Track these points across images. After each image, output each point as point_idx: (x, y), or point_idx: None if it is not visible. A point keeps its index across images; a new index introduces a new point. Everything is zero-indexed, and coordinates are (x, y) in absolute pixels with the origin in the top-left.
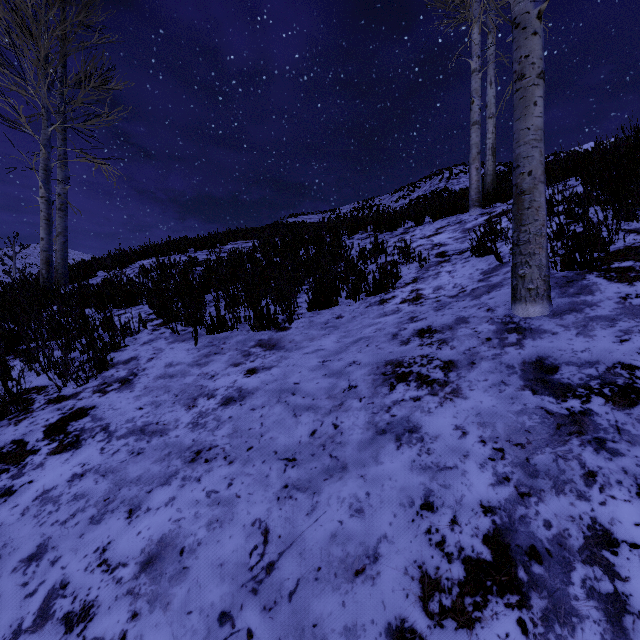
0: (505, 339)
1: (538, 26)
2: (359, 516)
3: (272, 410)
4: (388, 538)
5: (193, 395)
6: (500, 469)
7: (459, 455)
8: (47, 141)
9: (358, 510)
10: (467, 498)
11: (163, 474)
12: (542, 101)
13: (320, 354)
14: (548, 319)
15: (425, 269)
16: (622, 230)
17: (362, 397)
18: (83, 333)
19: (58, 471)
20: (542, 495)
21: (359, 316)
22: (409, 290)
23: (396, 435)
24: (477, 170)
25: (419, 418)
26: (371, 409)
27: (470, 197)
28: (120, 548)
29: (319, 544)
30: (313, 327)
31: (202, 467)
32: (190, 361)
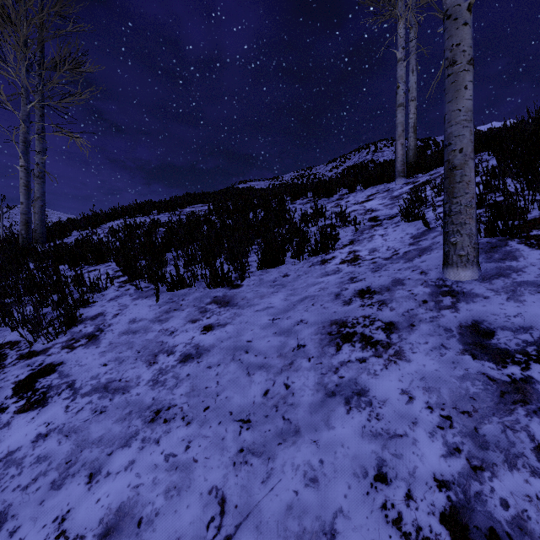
0: (440, 302)
1: (468, 17)
2: (314, 486)
3: (227, 368)
4: (344, 512)
5: (154, 351)
6: (450, 439)
7: (408, 422)
8: (26, 117)
9: (312, 479)
10: (420, 470)
11: (124, 435)
12: (472, 85)
13: (270, 312)
14: (478, 283)
15: (360, 232)
16: (537, 201)
17: (311, 357)
18: (55, 290)
19: (23, 431)
20: (495, 470)
21: (303, 275)
22: (347, 251)
23: (345, 398)
24: (402, 145)
25: (366, 380)
26: (320, 369)
27: (396, 168)
28: (79, 517)
29: (275, 516)
30: (263, 285)
31: (161, 428)
32: (152, 317)
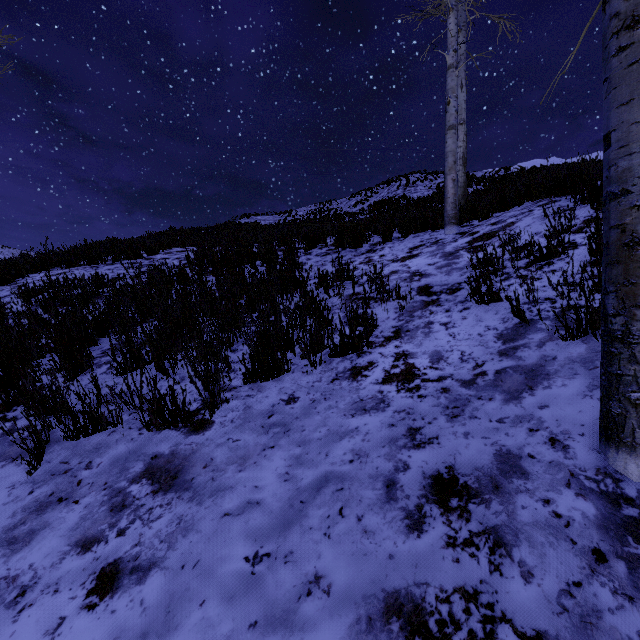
0: None
1: None
2: None
3: None
4: None
5: None
6: None
7: None
8: None
9: None
10: None
11: None
12: None
13: (252, 523)
14: None
15: (408, 313)
16: None
17: None
18: None
19: None
20: None
21: (321, 401)
22: (393, 353)
23: None
24: (454, 182)
25: None
26: None
27: (446, 212)
28: None
29: None
30: (249, 424)
31: None
32: None
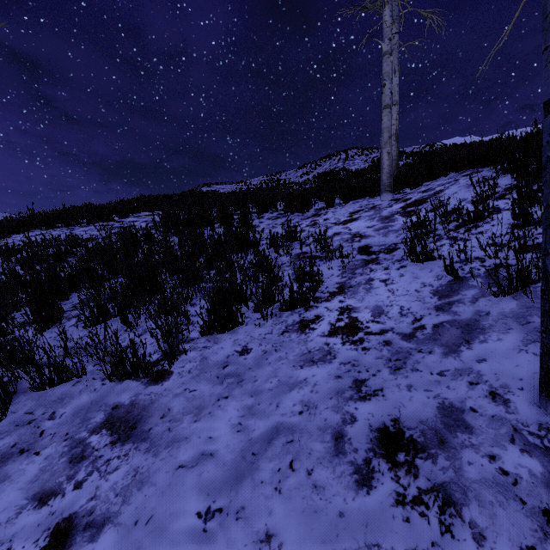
0: None
1: None
2: None
3: None
4: None
5: None
6: None
7: None
8: None
9: None
10: None
11: None
12: None
13: (205, 476)
14: None
15: (350, 271)
16: None
17: None
18: None
19: None
20: None
21: (272, 352)
22: (337, 308)
23: None
24: (389, 154)
25: None
26: None
27: (382, 181)
28: None
29: None
30: (205, 374)
31: None
32: None
